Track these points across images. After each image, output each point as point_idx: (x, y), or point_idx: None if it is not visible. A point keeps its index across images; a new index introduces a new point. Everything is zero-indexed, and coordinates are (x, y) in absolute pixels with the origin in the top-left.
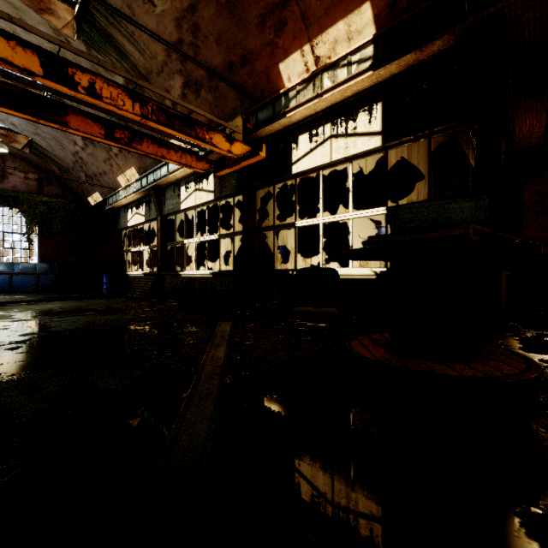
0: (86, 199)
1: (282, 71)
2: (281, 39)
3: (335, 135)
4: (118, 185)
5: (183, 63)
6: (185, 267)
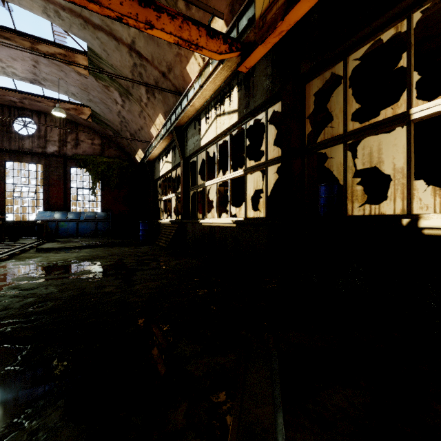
0: (134, 158)
1: None
2: None
3: None
4: (152, 137)
5: None
6: (206, 214)
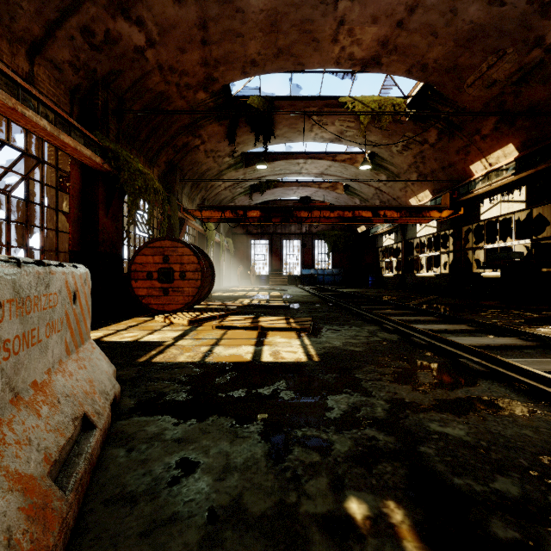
0: (355, 229)
1: (472, 169)
2: (468, 157)
3: (502, 201)
4: None
5: (417, 168)
6: (419, 271)
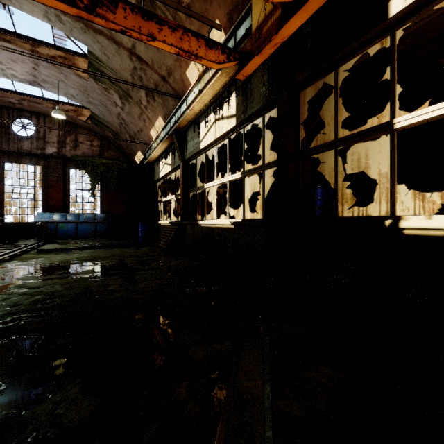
0: (133, 159)
1: None
2: None
3: None
4: (151, 139)
5: None
6: (205, 215)
